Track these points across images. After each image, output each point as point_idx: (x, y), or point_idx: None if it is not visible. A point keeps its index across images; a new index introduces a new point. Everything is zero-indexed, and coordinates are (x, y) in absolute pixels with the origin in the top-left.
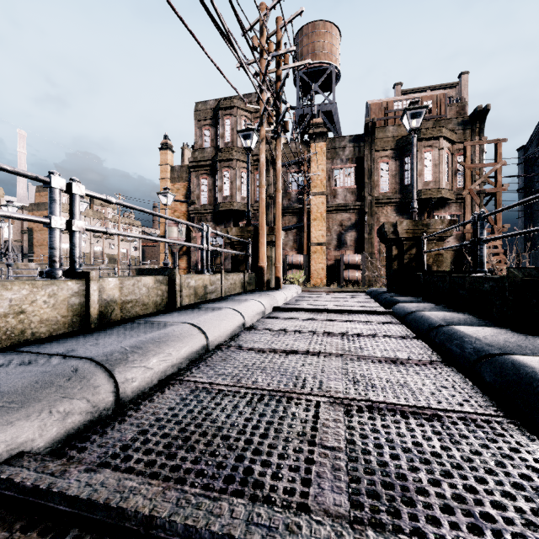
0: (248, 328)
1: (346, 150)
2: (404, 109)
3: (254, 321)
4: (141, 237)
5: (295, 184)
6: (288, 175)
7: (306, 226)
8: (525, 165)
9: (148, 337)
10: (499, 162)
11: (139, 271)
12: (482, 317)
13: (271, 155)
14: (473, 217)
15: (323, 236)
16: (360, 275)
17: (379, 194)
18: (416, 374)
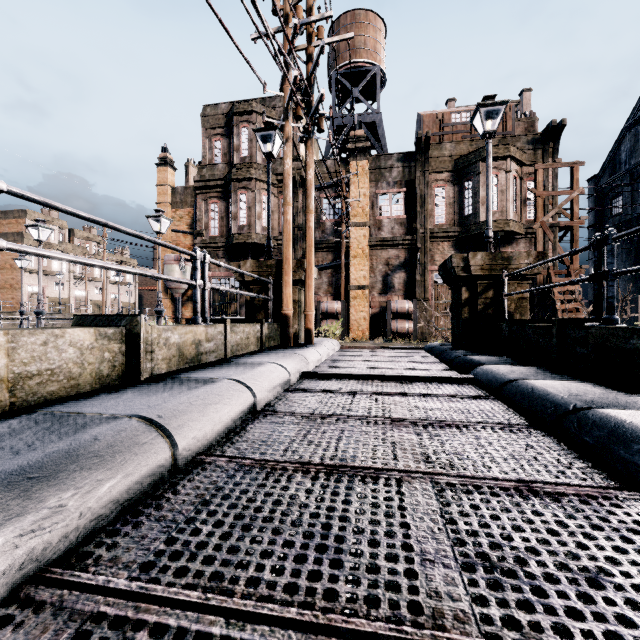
0: (261, 411)
1: (394, 171)
2: (477, 104)
3: (272, 397)
4: (72, 259)
5: (330, 212)
6: (321, 201)
7: (344, 264)
8: (597, 198)
9: (12, 466)
10: (576, 190)
11: (78, 319)
12: (624, 389)
13: (300, 174)
14: (596, 241)
15: (366, 277)
16: (411, 327)
17: (434, 226)
18: (591, 525)
